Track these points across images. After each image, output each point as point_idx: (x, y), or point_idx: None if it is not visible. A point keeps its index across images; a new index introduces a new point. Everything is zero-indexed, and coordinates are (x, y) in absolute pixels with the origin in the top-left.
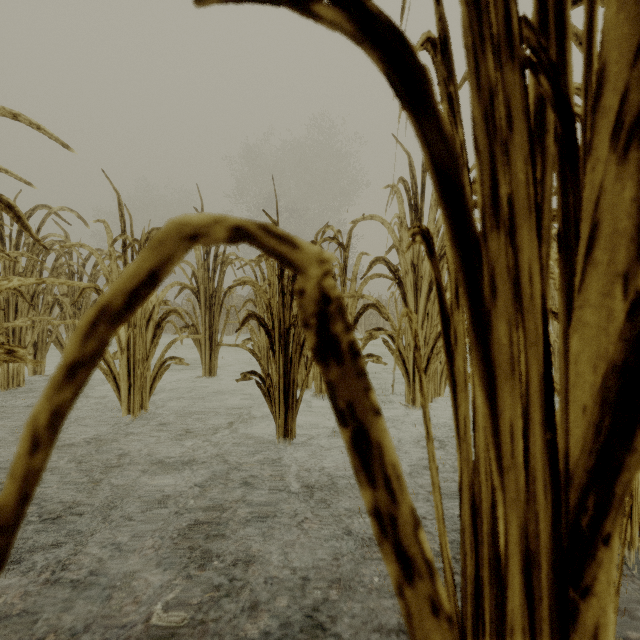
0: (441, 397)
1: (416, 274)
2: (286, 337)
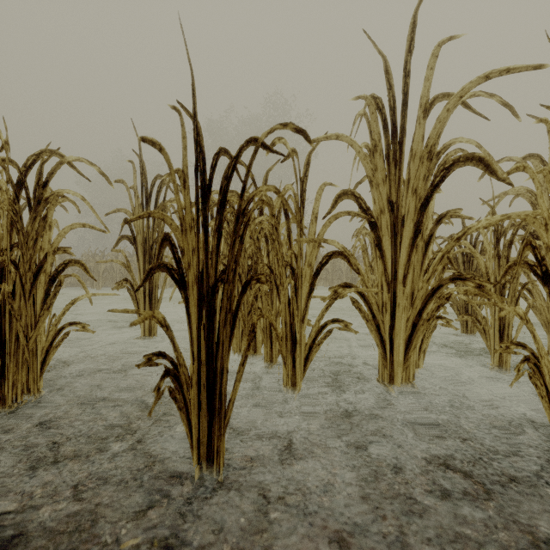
0: (420, 369)
1: (394, 213)
2: (210, 299)
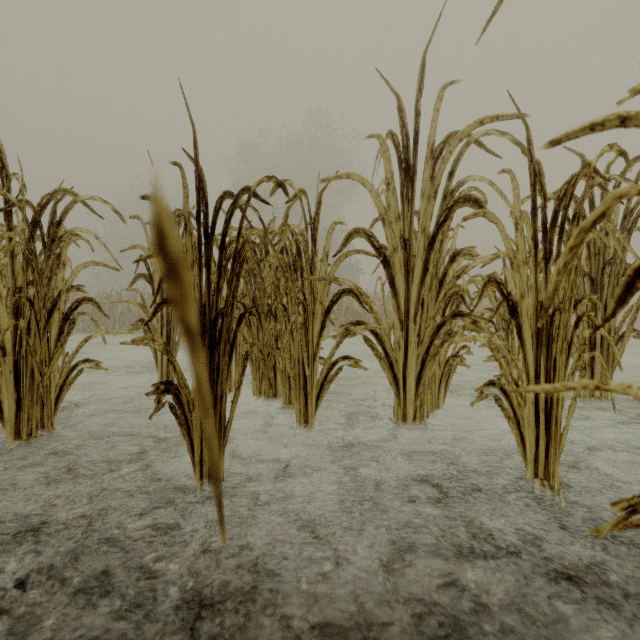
0: (440, 410)
1: (407, 251)
2: (212, 332)
